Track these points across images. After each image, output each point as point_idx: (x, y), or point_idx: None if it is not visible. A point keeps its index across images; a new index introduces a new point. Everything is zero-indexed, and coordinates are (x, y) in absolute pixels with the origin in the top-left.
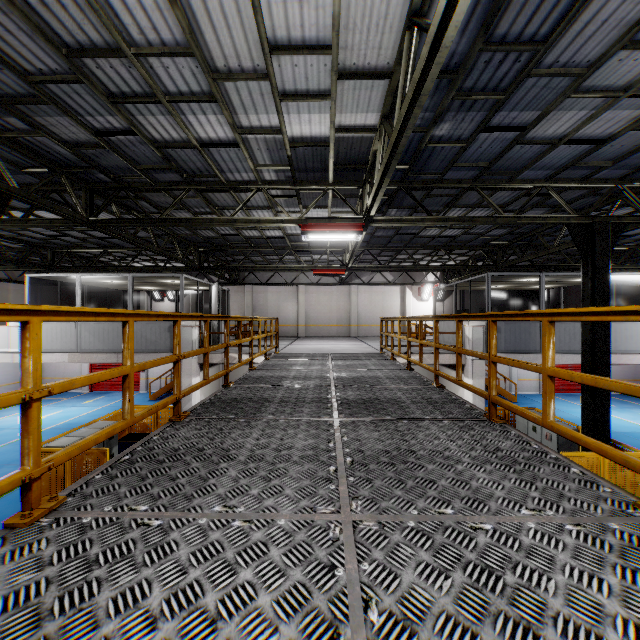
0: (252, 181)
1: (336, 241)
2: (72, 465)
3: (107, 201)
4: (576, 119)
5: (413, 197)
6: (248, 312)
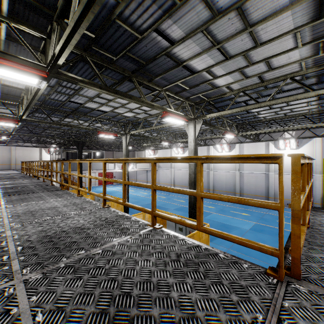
0: None
1: (1, 131)
2: None
3: None
4: None
5: (29, 129)
6: None
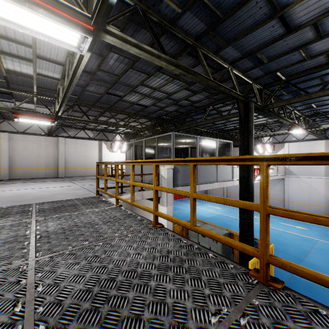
0: None
1: (44, 87)
2: None
3: None
4: None
5: (150, 27)
6: None
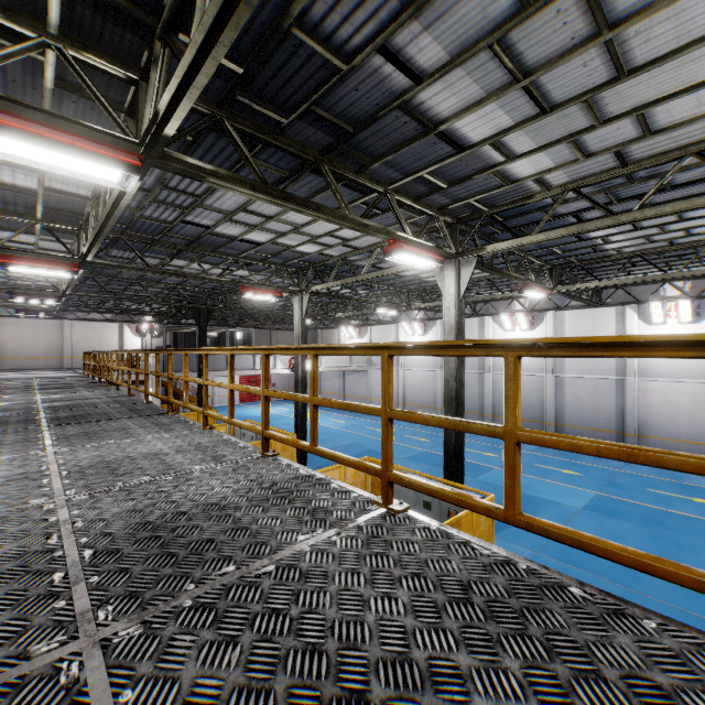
0: None
1: (43, 288)
2: None
3: None
4: None
5: (99, 283)
6: None
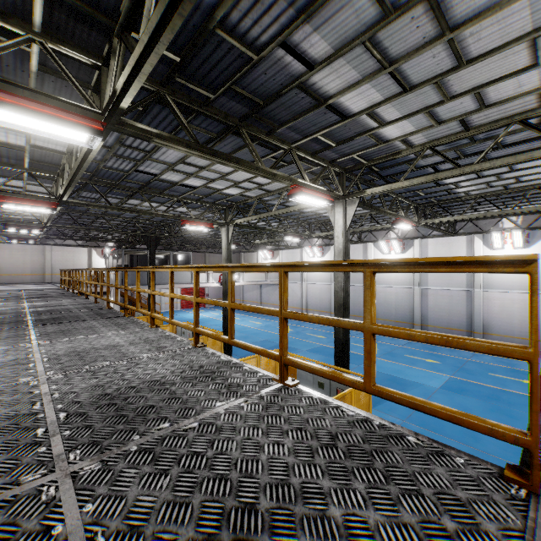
0: None
1: (30, 221)
2: None
3: None
4: None
5: (72, 217)
6: None
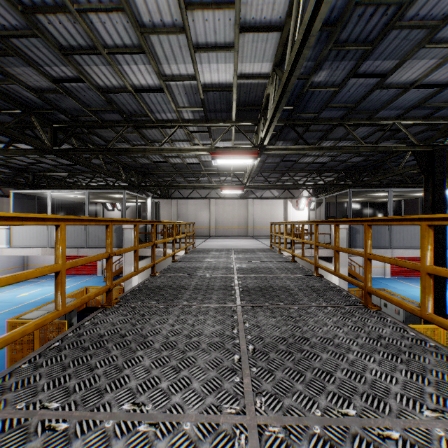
0: (175, 120)
1: (237, 166)
2: (39, 333)
3: (67, 135)
4: (426, 67)
5: (296, 131)
6: (174, 218)
